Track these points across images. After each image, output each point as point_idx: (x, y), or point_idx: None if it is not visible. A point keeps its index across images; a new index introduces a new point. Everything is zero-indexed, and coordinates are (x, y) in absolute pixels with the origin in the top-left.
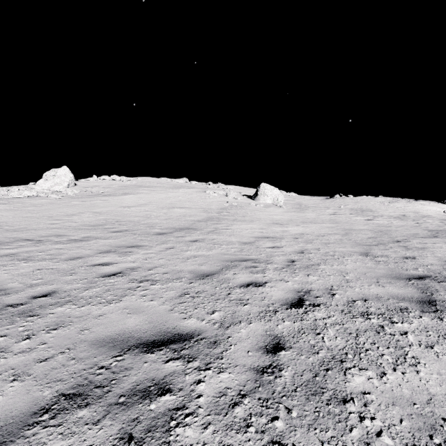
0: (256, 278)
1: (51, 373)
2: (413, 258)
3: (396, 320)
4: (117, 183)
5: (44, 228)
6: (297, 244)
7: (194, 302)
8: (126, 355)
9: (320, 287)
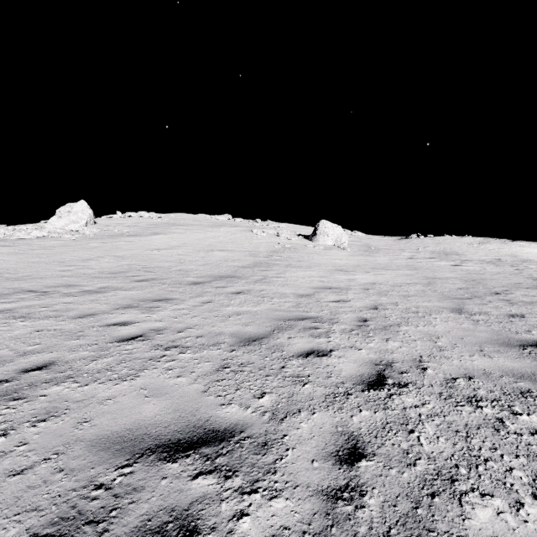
0: (318, 344)
1: (26, 495)
2: (522, 317)
3: (519, 410)
4: (145, 221)
5: (53, 277)
6: (369, 297)
7: (235, 379)
8: (137, 464)
9: (404, 358)
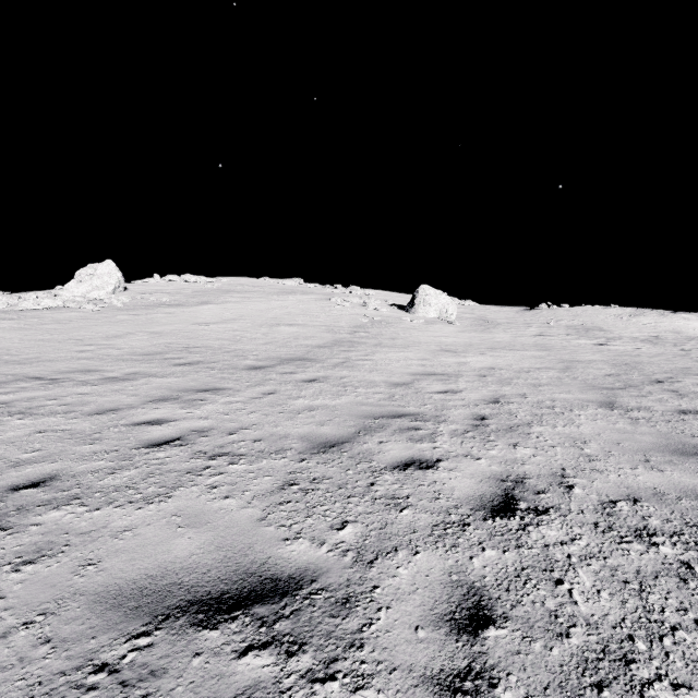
0: (419, 451)
1: None
2: (697, 414)
3: None
4: (191, 287)
5: (67, 359)
6: (486, 386)
7: (306, 501)
8: (159, 632)
9: (541, 471)
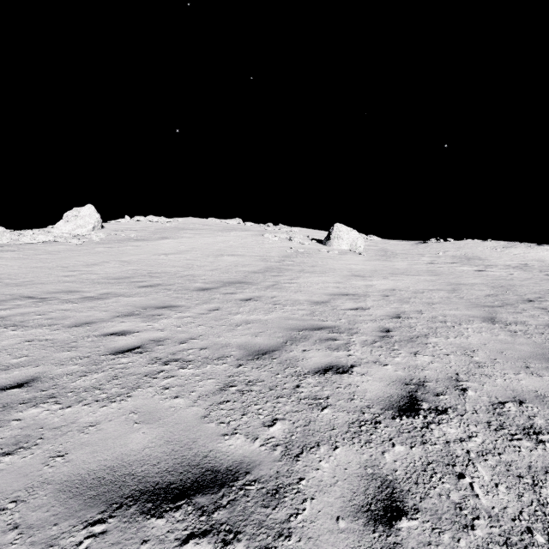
0: (336, 358)
1: None
2: None
3: None
4: (154, 225)
5: (55, 282)
6: (389, 304)
7: (242, 401)
8: (112, 519)
9: (438, 375)
